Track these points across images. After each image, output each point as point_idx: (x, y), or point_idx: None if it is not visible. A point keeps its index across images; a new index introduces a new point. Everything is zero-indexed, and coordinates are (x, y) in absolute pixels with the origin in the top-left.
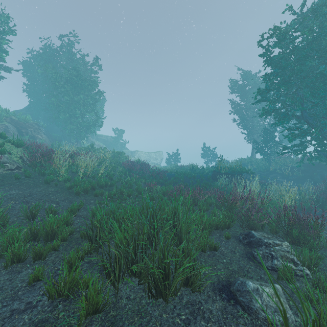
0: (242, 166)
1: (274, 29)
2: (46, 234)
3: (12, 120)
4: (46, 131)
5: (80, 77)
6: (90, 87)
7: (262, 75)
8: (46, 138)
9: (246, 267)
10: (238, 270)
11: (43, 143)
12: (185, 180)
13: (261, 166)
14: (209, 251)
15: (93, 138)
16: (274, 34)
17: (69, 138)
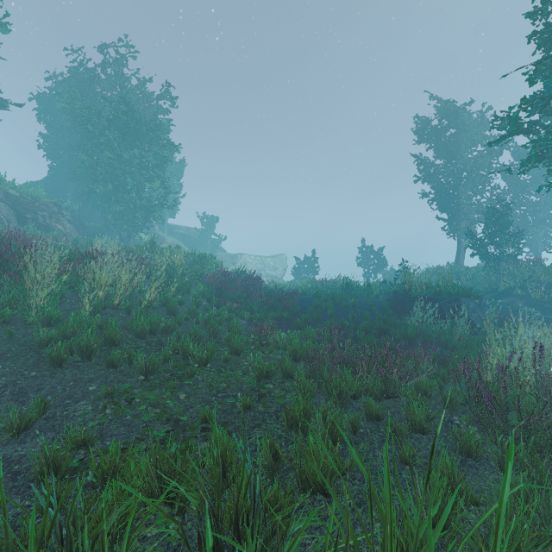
0: (453, 283)
1: None
2: None
3: (8, 196)
4: (75, 218)
5: (133, 115)
6: (151, 133)
7: (534, 64)
8: (73, 230)
9: None
10: None
11: (57, 238)
12: (337, 311)
13: (480, 281)
14: None
15: (163, 231)
16: None
17: (118, 231)
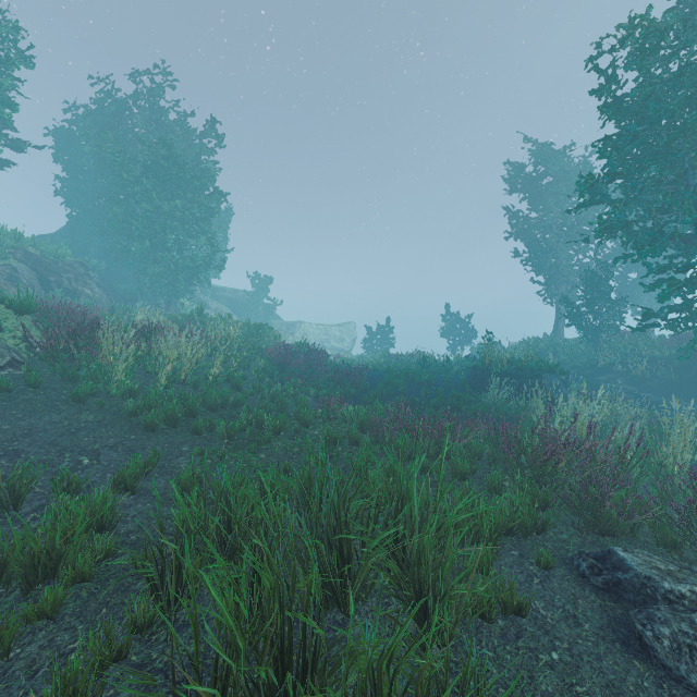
0: (539, 357)
1: (629, 26)
2: (31, 562)
3: (28, 255)
4: (103, 280)
5: (175, 160)
6: (196, 181)
7: (598, 141)
8: (103, 295)
9: (627, 687)
10: (606, 696)
11: (92, 306)
12: (409, 388)
13: (578, 356)
14: (502, 614)
15: (205, 294)
16: (628, 40)
17: (153, 295)
